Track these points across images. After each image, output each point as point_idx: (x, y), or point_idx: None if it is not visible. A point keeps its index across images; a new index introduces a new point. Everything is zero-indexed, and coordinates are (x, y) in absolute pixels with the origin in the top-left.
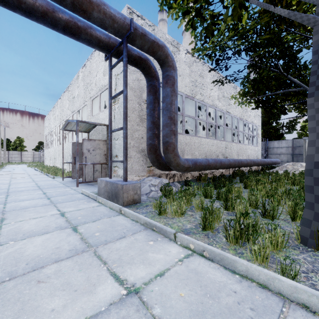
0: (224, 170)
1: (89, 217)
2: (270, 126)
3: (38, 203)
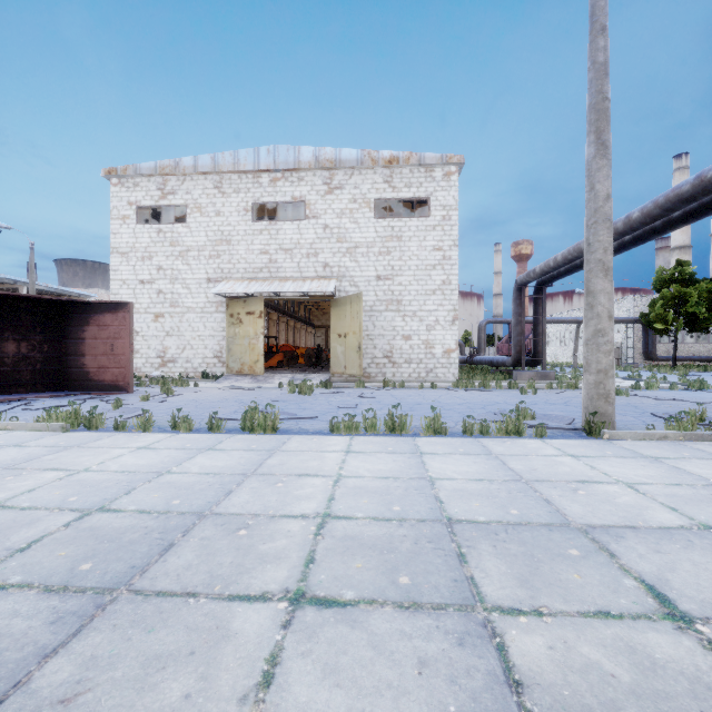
0: None
1: None
2: None
3: None
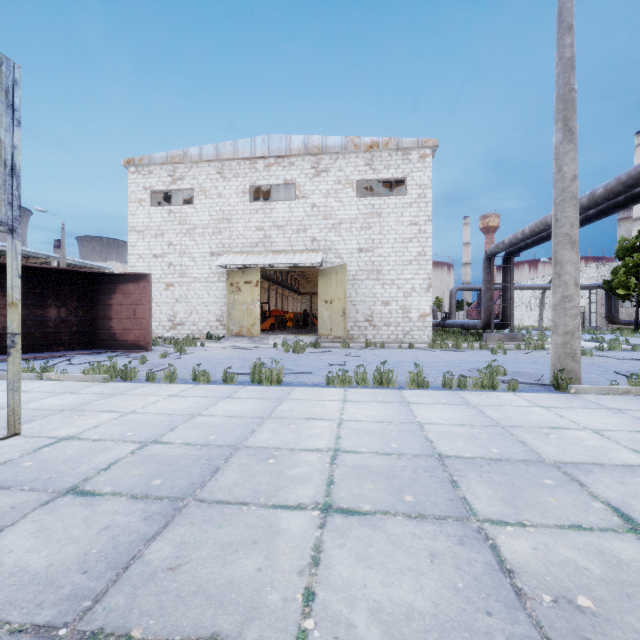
0: None
1: None
2: None
3: None
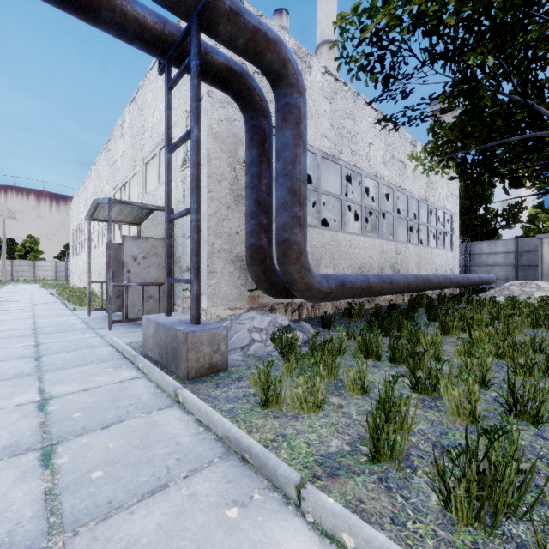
0: (394, 296)
1: (101, 411)
2: (475, 215)
3: (7, 371)
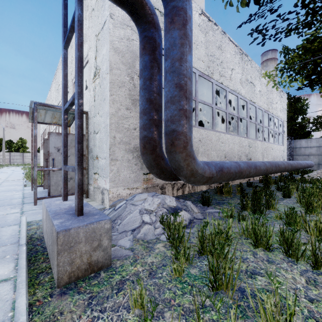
0: None
1: None
2: (296, 122)
3: None
